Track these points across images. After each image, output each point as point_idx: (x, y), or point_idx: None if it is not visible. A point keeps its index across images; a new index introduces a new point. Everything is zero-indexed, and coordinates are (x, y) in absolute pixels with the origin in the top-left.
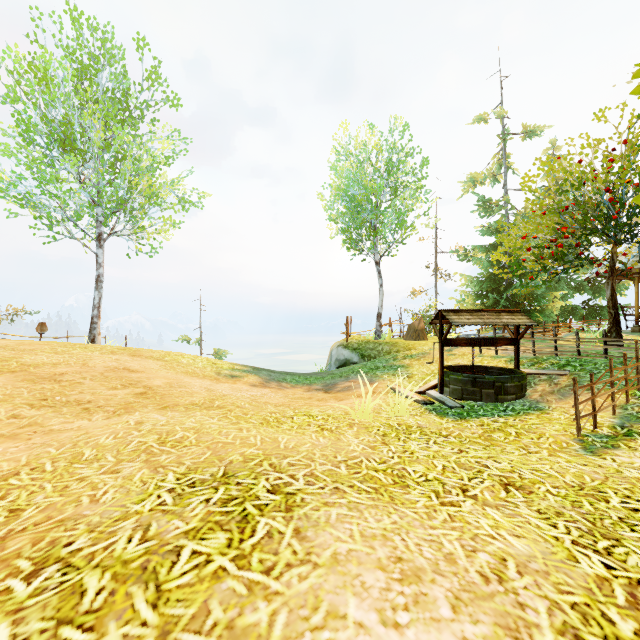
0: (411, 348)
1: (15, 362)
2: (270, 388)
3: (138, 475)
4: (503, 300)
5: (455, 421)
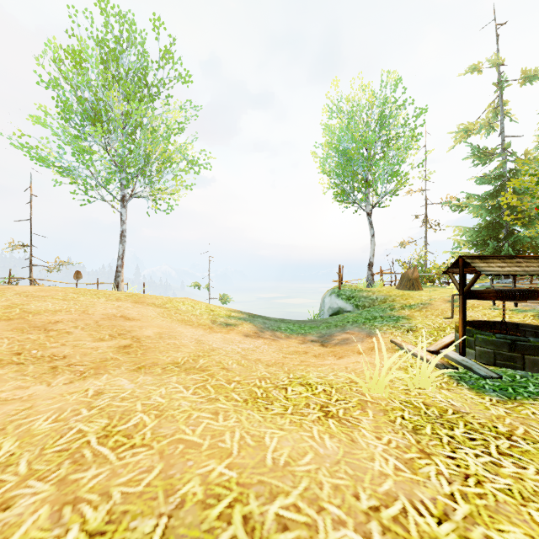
0: (408, 297)
1: (19, 309)
2: (264, 339)
3: (25, 525)
4: (505, 248)
5: (503, 403)
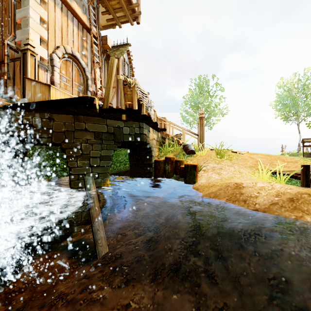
0: None
1: None
2: None
3: None
4: None
5: None
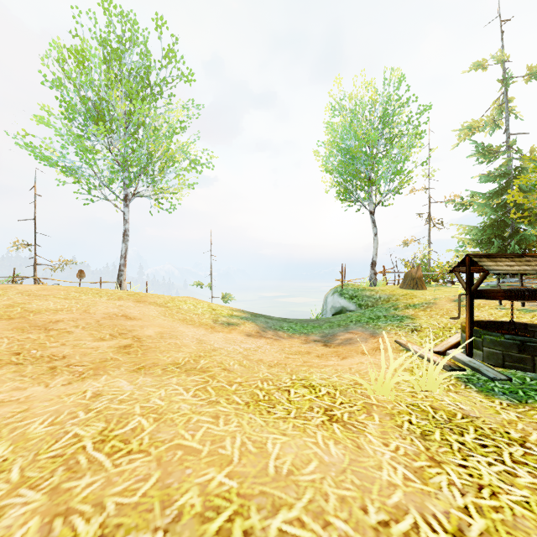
0: (412, 297)
1: (20, 308)
2: (266, 338)
3: None
4: (511, 247)
5: (514, 407)
